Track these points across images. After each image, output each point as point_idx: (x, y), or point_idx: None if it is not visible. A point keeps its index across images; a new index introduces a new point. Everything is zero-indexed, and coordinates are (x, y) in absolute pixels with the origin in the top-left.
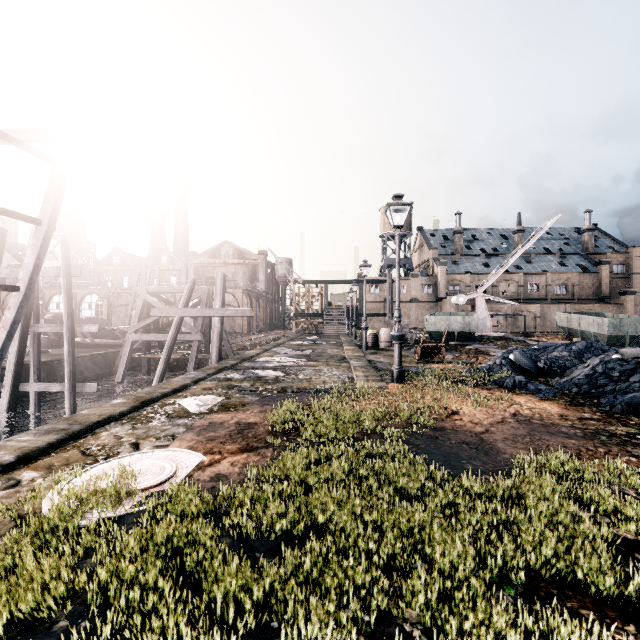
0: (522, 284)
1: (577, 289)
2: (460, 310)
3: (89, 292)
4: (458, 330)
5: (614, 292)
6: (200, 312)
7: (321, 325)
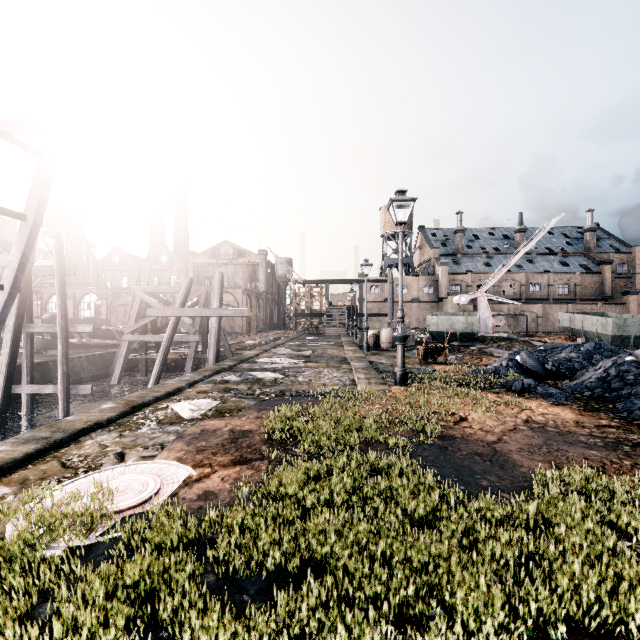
0: (524, 284)
1: (579, 289)
2: (461, 310)
3: (88, 292)
4: (461, 330)
5: (616, 292)
6: (197, 312)
7: (321, 325)
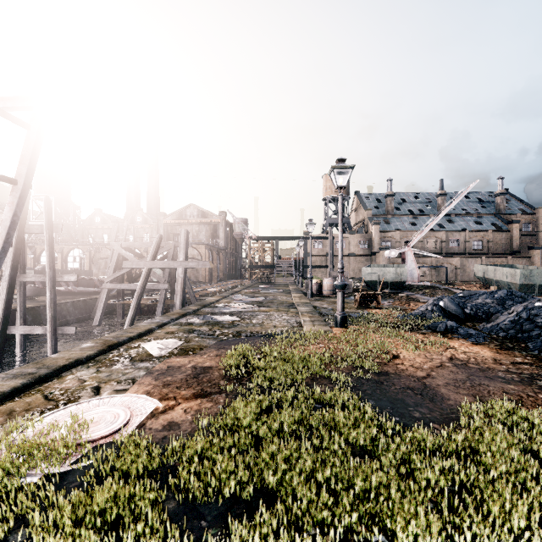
0: (444, 240)
1: (491, 244)
2: (391, 262)
3: (74, 247)
4: (391, 280)
5: (523, 247)
6: (166, 264)
7: (272, 275)
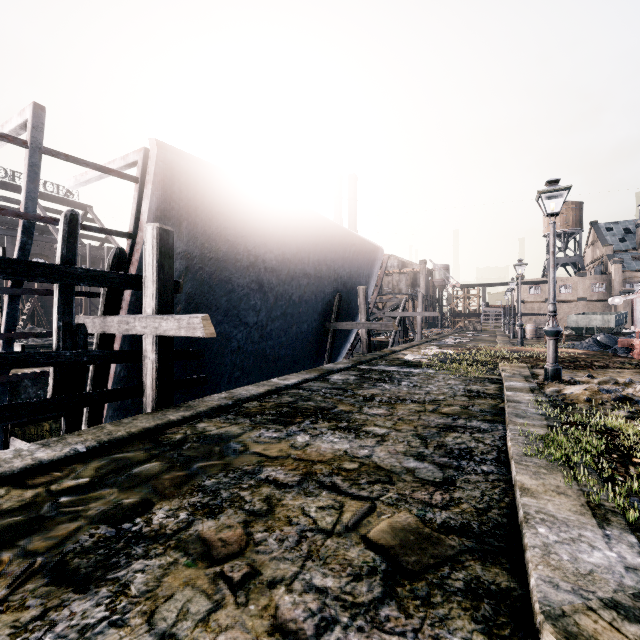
0: None
1: None
2: None
3: None
4: (598, 326)
5: None
6: (410, 314)
7: (478, 323)
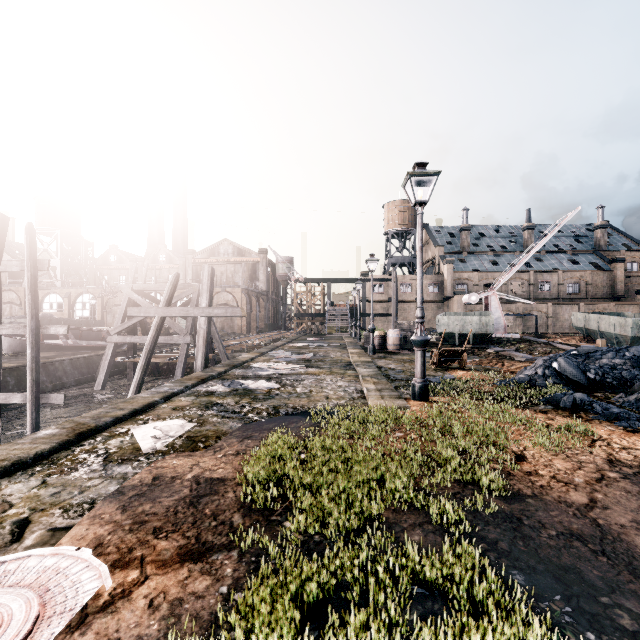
0: (532, 283)
1: (590, 288)
2: (468, 310)
3: (83, 291)
4: (474, 331)
5: (628, 291)
6: (184, 311)
7: (323, 325)
